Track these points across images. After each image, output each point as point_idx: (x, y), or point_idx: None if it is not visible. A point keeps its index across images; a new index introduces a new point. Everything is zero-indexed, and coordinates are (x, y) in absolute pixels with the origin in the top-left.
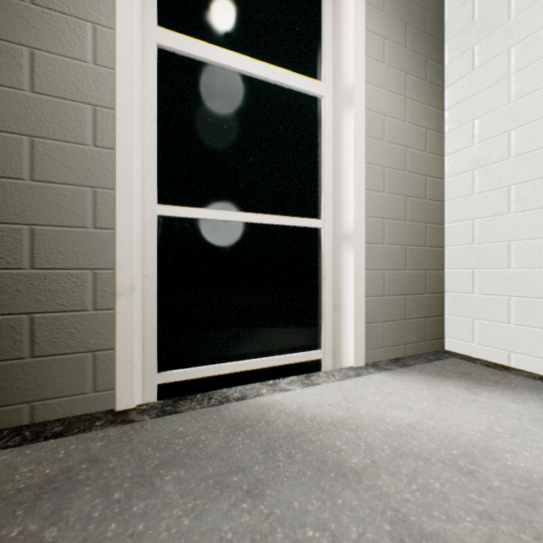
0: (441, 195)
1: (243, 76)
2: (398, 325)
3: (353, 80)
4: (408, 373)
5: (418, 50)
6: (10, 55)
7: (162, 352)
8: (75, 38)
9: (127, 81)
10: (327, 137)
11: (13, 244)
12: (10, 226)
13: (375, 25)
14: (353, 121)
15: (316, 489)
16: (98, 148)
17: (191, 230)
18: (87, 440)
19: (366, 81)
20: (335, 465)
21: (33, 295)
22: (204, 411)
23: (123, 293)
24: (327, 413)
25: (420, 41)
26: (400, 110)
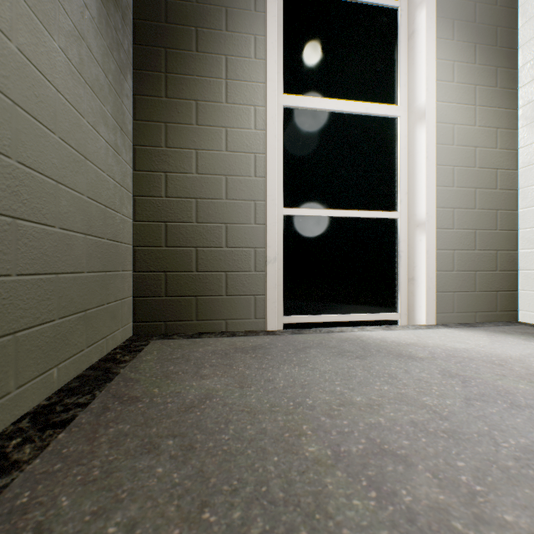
0: (513, 184)
1: (338, 114)
2: (467, 296)
3: (425, 102)
4: (473, 330)
5: (488, 63)
6: (217, 134)
7: (285, 303)
8: (245, 117)
9: (272, 136)
10: (403, 147)
11: (218, 234)
12: (217, 224)
13: (445, 54)
14: (425, 134)
15: (395, 360)
16: (257, 178)
17: (303, 224)
18: (260, 338)
19: (436, 100)
20: (407, 355)
21: (227, 262)
22: (319, 334)
23: (270, 262)
24: (402, 340)
25: (490, 54)
26: (470, 117)
